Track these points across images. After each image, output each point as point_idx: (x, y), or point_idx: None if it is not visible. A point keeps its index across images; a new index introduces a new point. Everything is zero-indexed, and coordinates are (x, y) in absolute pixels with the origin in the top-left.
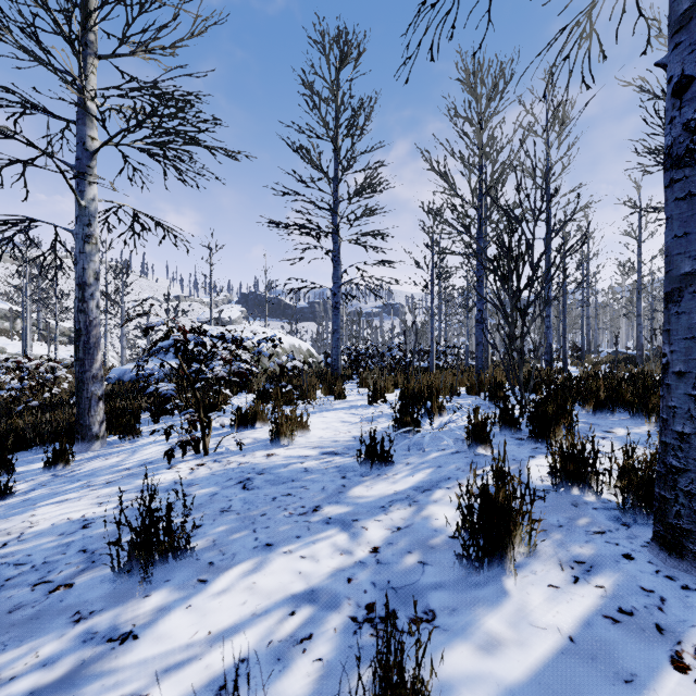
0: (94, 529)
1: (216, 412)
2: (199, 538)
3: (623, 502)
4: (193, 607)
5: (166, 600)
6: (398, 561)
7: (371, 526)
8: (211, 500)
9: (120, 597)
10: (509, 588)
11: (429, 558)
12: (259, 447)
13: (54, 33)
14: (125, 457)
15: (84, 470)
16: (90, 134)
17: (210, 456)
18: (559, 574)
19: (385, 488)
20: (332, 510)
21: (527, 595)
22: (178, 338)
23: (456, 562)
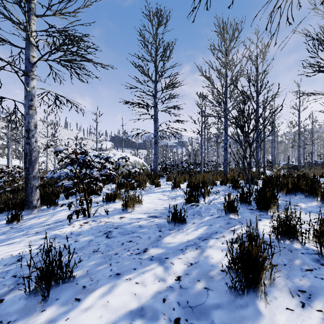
0: (23, 261)
1: (94, 195)
2: (79, 269)
3: (321, 251)
4: (69, 319)
5: (54, 314)
6: (192, 287)
7: (175, 262)
8: (88, 244)
9: (27, 311)
10: (262, 310)
11: (210, 285)
12: (116, 213)
13: (13, 3)
14: (48, 217)
15: (26, 225)
16: (32, 54)
17: (91, 217)
18: (291, 300)
19: (182, 238)
20: (154, 251)
21: (274, 315)
22: (73, 157)
23: (226, 289)
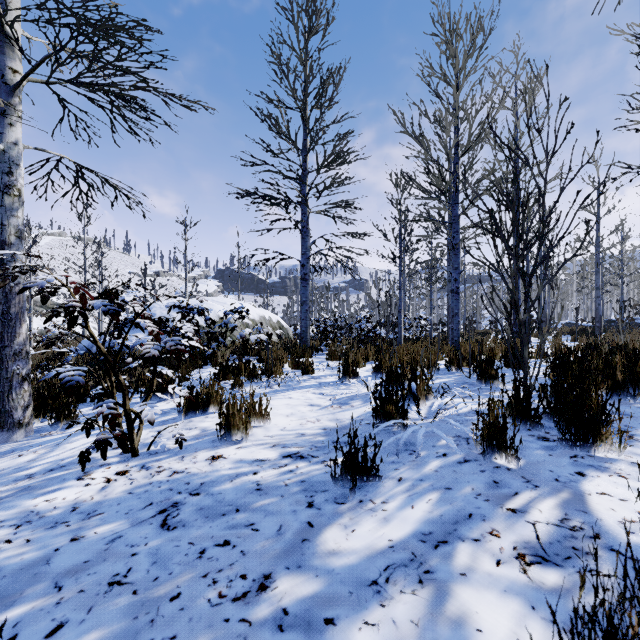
0: None
1: (146, 402)
2: None
3: None
4: None
5: None
6: None
7: None
8: (105, 554)
9: None
10: None
11: None
12: (204, 444)
13: None
14: (42, 453)
15: None
16: (11, 65)
17: (140, 457)
18: None
19: (374, 534)
20: (290, 588)
21: None
22: (77, 305)
23: None
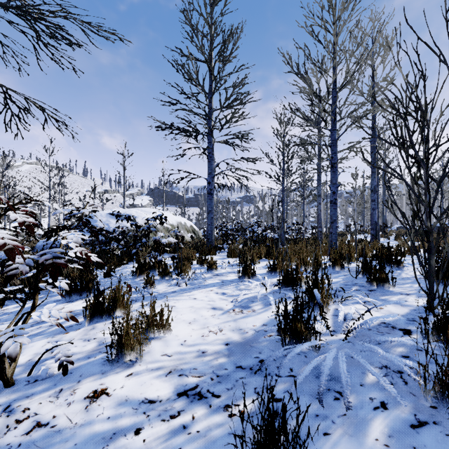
0: None
1: (15, 327)
2: None
3: None
4: None
5: None
6: None
7: None
8: None
9: None
10: None
11: None
12: (93, 367)
13: None
14: None
15: None
16: None
17: (13, 388)
18: None
19: None
20: None
21: None
22: None
23: None
